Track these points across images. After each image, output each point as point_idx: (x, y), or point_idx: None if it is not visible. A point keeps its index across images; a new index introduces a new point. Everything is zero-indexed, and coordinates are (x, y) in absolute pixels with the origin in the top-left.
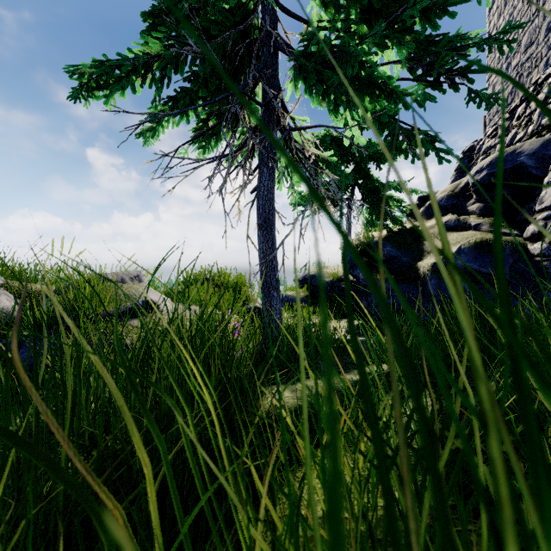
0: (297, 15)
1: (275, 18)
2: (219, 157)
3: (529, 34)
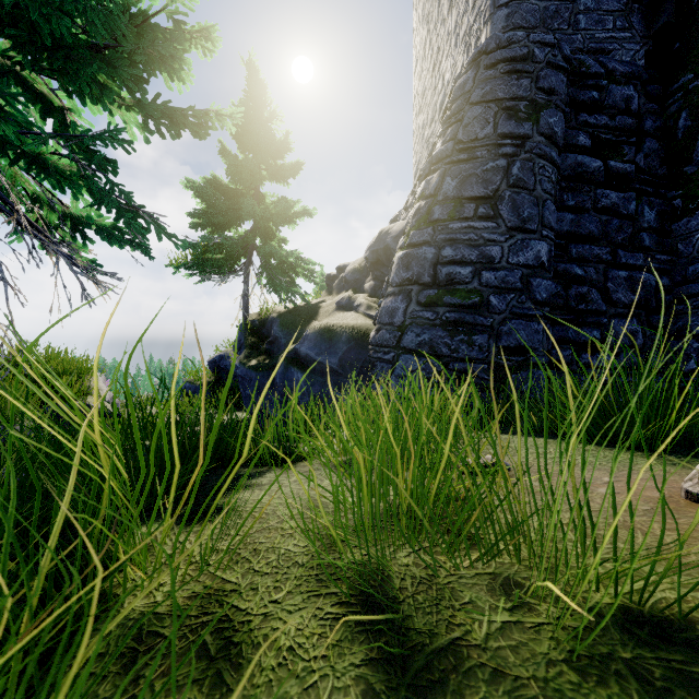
0: None
1: None
2: None
3: (432, 110)
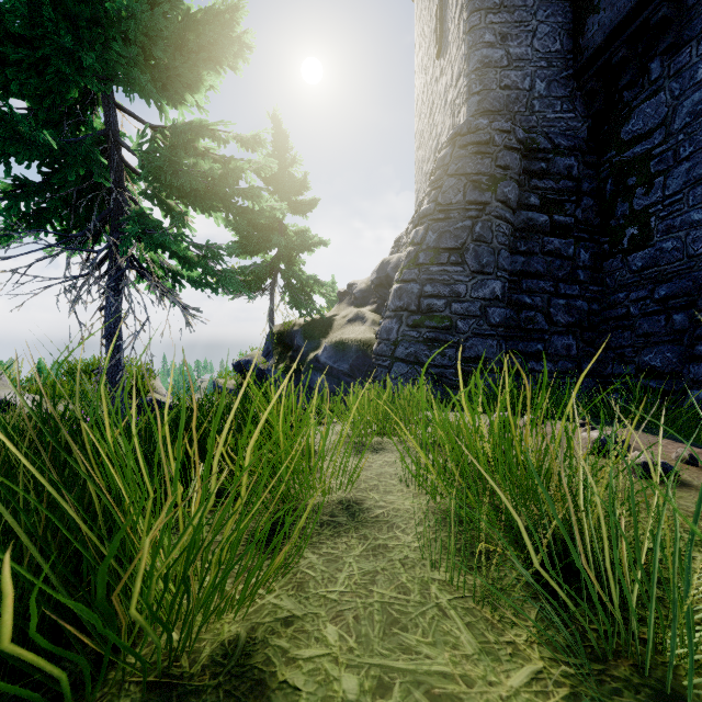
0: (140, 174)
1: (121, 173)
2: (71, 279)
3: (429, 151)
